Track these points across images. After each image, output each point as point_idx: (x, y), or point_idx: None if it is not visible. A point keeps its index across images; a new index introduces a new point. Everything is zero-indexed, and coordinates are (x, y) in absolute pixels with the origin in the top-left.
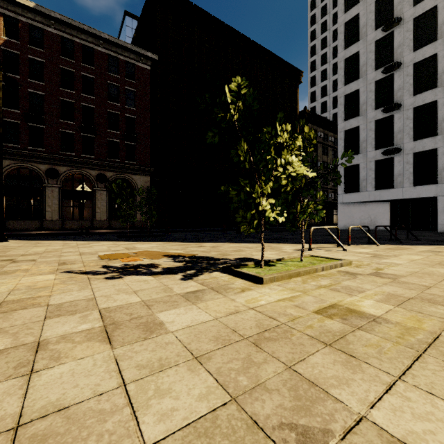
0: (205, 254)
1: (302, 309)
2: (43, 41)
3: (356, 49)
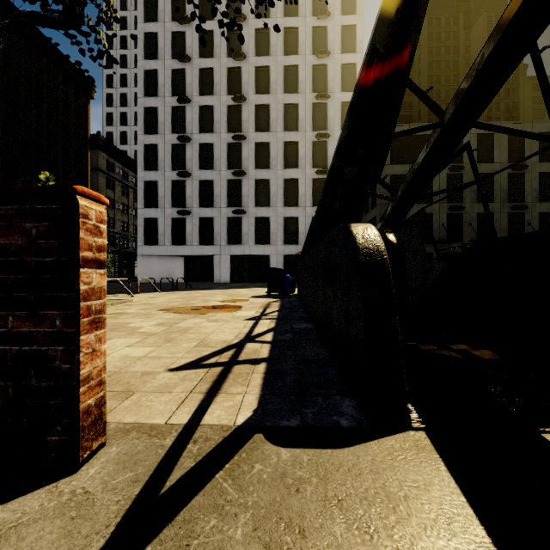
0: None
1: None
2: None
3: (156, 104)
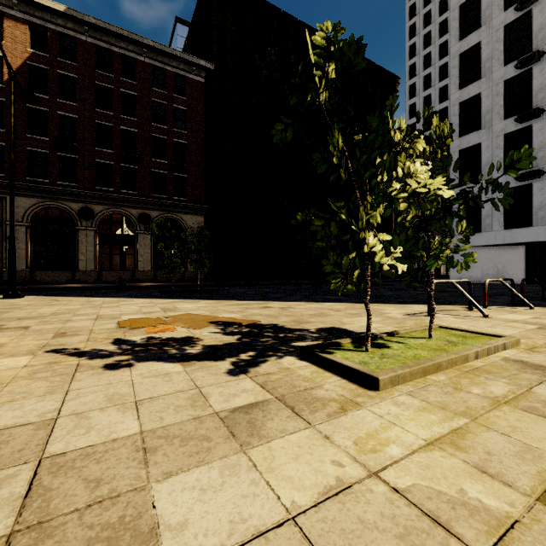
0: (272, 320)
1: (500, 482)
2: (75, 53)
3: (477, 39)
